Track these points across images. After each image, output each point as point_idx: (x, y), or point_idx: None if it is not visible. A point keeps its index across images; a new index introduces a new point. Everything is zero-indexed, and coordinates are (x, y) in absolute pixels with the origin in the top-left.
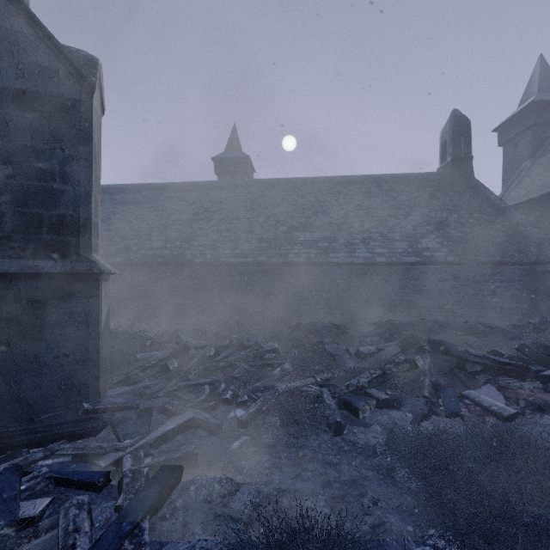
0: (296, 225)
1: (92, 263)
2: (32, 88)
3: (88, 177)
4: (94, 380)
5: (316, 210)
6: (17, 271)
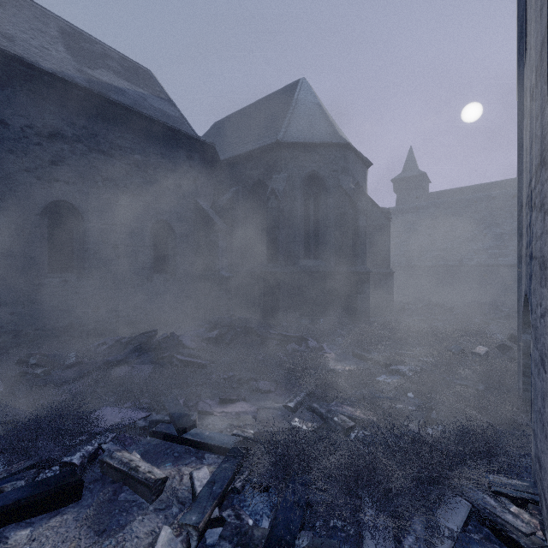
0: (469, 237)
1: (391, 270)
2: (375, 223)
3: (389, 245)
4: (392, 303)
5: (489, 223)
6: (374, 272)
